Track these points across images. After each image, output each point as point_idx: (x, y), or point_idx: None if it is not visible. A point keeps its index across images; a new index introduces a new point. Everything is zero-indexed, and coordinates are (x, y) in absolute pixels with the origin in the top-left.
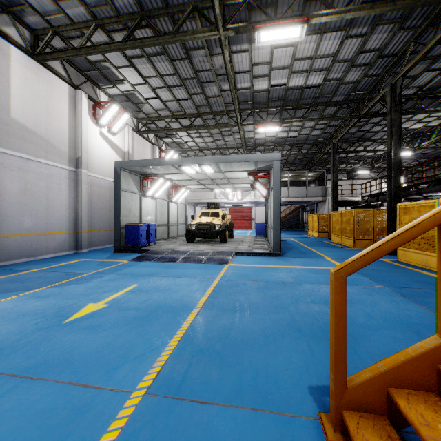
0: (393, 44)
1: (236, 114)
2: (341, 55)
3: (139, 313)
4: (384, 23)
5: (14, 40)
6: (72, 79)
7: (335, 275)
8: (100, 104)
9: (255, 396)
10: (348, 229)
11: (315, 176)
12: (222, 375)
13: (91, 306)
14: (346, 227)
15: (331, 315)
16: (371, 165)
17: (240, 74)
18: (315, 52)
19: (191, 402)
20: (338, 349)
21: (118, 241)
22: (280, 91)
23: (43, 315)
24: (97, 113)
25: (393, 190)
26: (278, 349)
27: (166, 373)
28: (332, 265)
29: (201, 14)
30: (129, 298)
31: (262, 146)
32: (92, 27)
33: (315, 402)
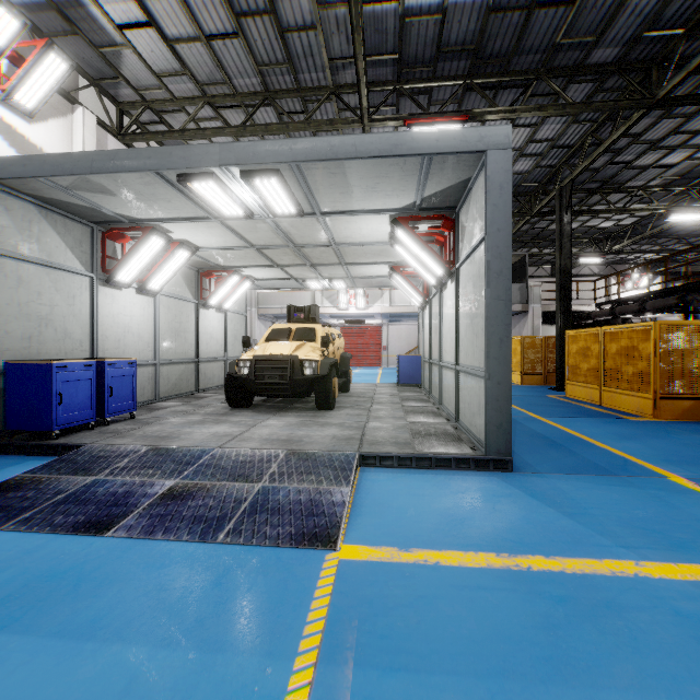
0: None
1: (359, 77)
2: None
3: None
4: None
5: None
6: None
7: None
8: None
9: None
10: (627, 370)
11: None
12: None
13: None
14: (619, 365)
15: None
16: (603, 248)
17: None
18: None
19: None
20: None
21: None
22: (470, 20)
23: None
24: None
25: None
26: None
27: None
28: None
29: None
30: None
31: None
32: None
33: None
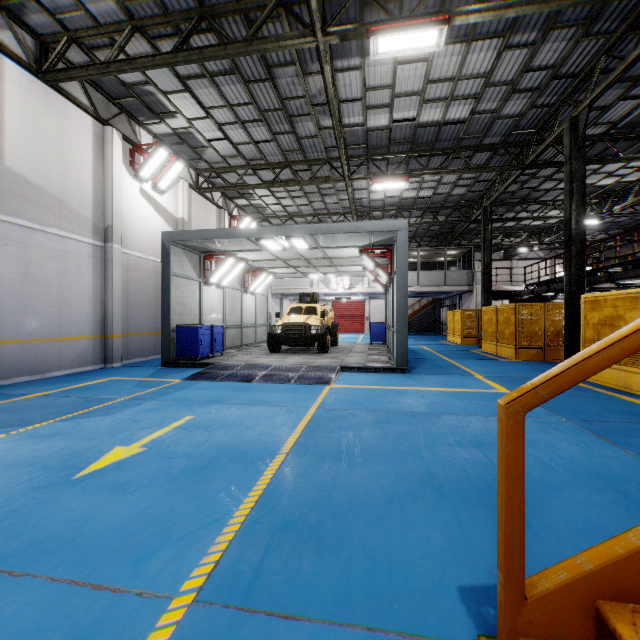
0: (574, 58)
1: (342, 163)
2: (497, 75)
3: (192, 463)
4: (561, 26)
5: (10, 51)
6: (98, 110)
7: (507, 409)
8: (141, 147)
9: (372, 605)
10: (506, 332)
11: (457, 254)
12: (319, 568)
13: (119, 452)
14: (503, 329)
15: (498, 476)
16: (538, 239)
17: (348, 103)
18: (459, 71)
19: (268, 616)
20: (512, 534)
21: (166, 350)
22: (406, 130)
23: (43, 465)
24: (136, 161)
25: (573, 275)
26: (407, 521)
27: (229, 563)
28: (485, 386)
29: (289, 12)
30: (179, 438)
31: (380, 211)
32: (127, 32)
33: (470, 615)
